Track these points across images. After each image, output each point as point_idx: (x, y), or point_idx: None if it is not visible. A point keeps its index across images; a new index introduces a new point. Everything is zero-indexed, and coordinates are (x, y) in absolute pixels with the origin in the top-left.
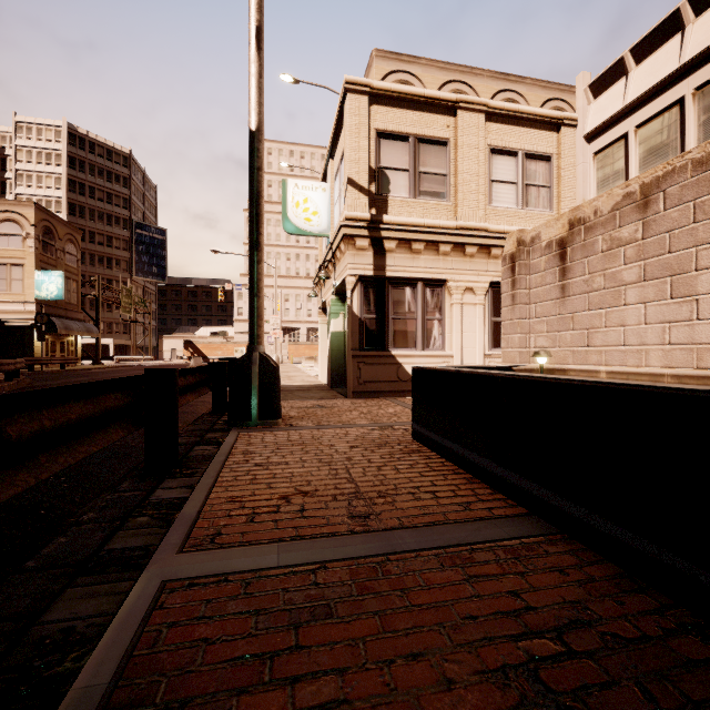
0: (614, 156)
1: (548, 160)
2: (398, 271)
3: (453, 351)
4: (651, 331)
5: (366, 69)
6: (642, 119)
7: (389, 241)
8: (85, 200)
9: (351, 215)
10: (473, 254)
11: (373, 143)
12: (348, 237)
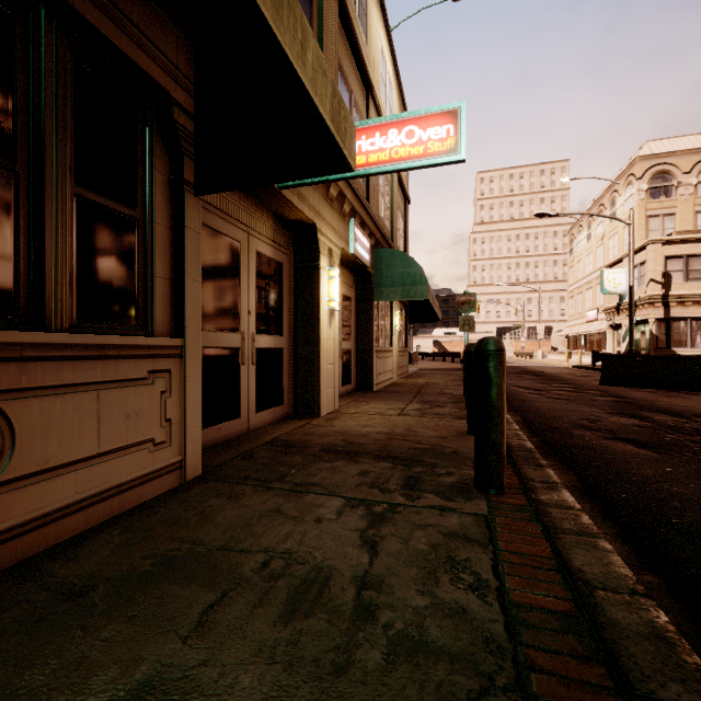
0: None
1: None
2: (677, 315)
3: None
4: None
5: (628, 165)
6: None
7: (672, 303)
8: None
9: (652, 294)
10: None
11: (663, 262)
12: (651, 303)
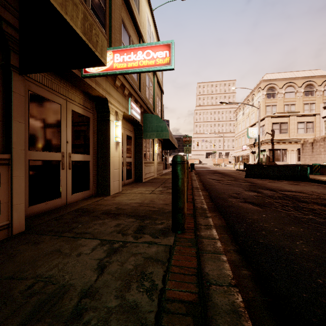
0: None
1: (312, 122)
2: (276, 147)
3: (288, 162)
4: (324, 159)
5: (258, 83)
6: None
7: (275, 142)
8: None
9: (267, 139)
10: (293, 143)
11: (271, 125)
12: (267, 142)
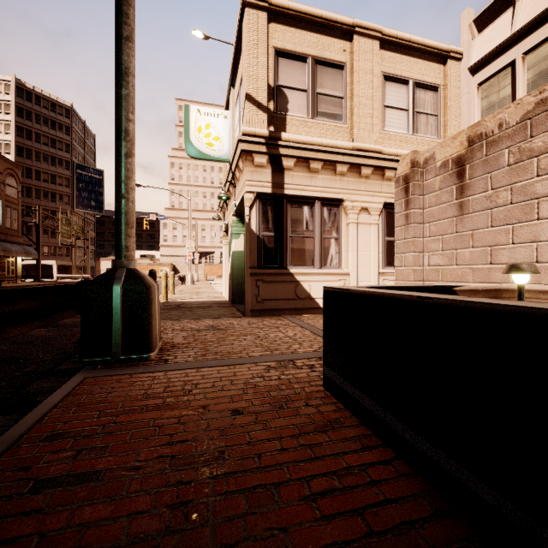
0: (499, 85)
1: (436, 90)
2: (296, 189)
3: (349, 269)
4: None
5: None
6: (531, 45)
7: (288, 159)
8: (32, 144)
9: (248, 131)
10: (368, 175)
11: (271, 61)
12: (246, 153)
